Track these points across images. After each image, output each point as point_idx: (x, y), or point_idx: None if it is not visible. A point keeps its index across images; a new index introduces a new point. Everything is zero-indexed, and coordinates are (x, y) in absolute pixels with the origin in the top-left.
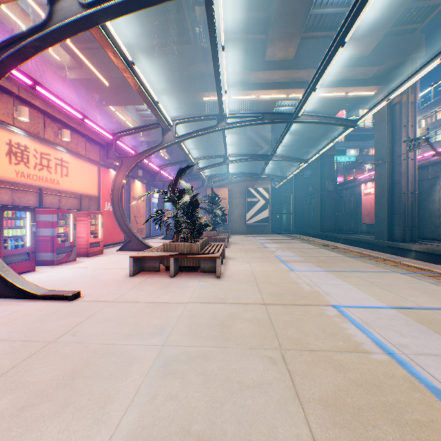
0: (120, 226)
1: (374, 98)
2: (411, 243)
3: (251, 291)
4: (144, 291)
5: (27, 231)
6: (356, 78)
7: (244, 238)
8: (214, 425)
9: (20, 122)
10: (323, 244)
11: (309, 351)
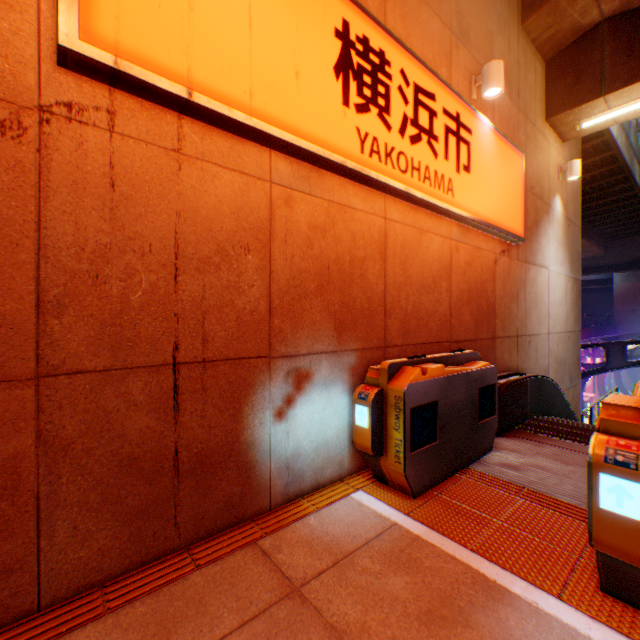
0: None
1: None
2: None
3: None
4: None
5: None
6: None
7: None
8: None
9: None
10: None
11: None
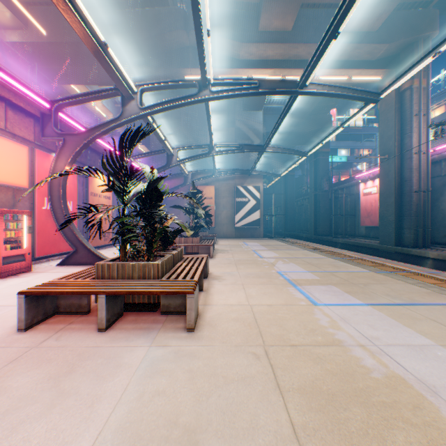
0: (61, 231)
1: (379, 84)
2: (424, 249)
3: (259, 383)
4: None
5: None
6: (362, 59)
7: (233, 243)
8: None
9: None
10: (329, 252)
11: None
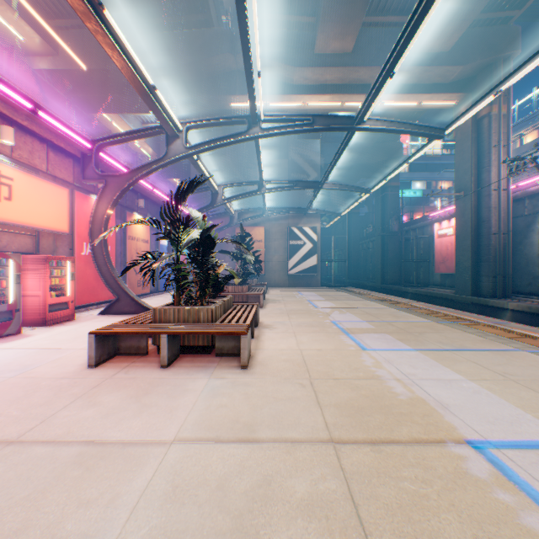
0: (103, 278)
1: (454, 110)
2: (504, 299)
3: (303, 401)
4: (97, 406)
5: None
6: (433, 83)
7: (285, 292)
8: None
9: None
10: (393, 302)
11: None
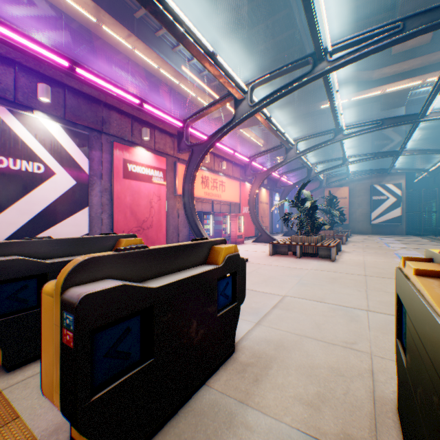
0: (253, 224)
1: None
2: None
3: (357, 269)
4: (281, 262)
5: (211, 226)
6: None
7: (366, 238)
8: (325, 296)
9: (204, 163)
10: None
11: (383, 291)
